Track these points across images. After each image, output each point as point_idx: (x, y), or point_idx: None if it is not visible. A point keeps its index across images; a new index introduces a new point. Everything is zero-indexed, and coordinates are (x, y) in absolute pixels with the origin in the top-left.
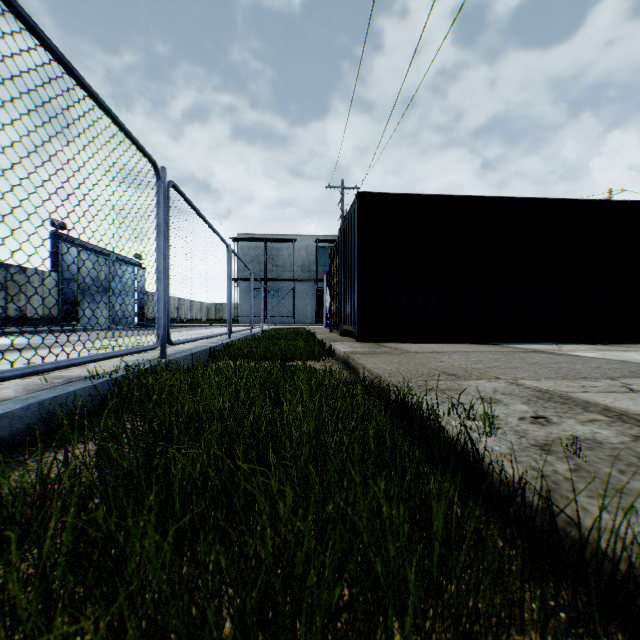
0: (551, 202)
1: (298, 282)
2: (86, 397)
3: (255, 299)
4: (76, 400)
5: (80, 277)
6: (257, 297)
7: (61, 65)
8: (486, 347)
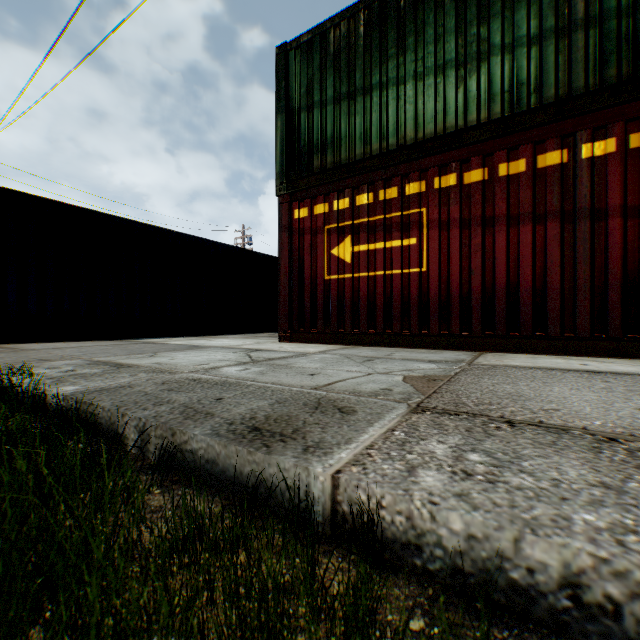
0: (175, 234)
1: None
2: None
3: None
4: None
5: None
6: None
7: None
8: (113, 342)
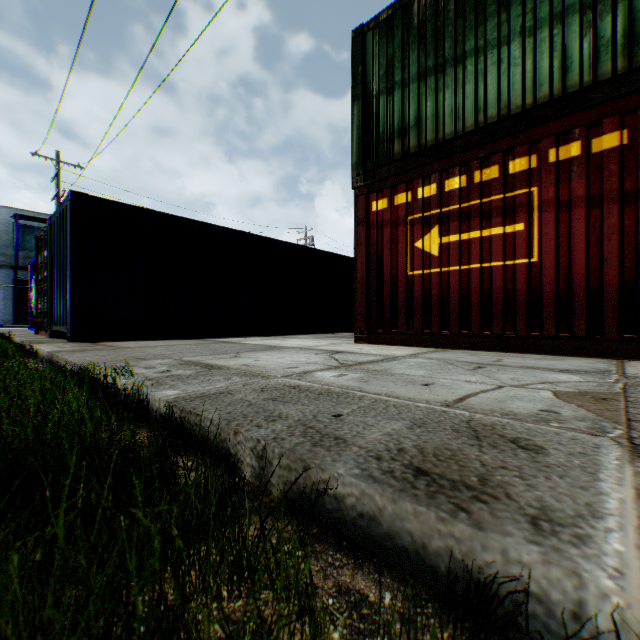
0: (248, 235)
1: None
2: None
3: None
4: None
5: None
6: None
7: None
8: (194, 341)
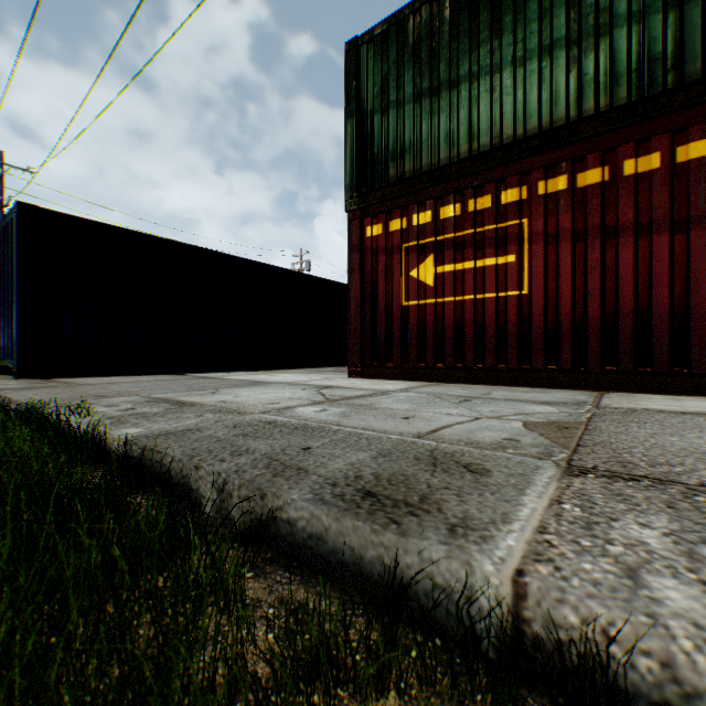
0: (233, 258)
1: None
2: None
3: None
4: None
5: None
6: None
7: None
8: (169, 377)
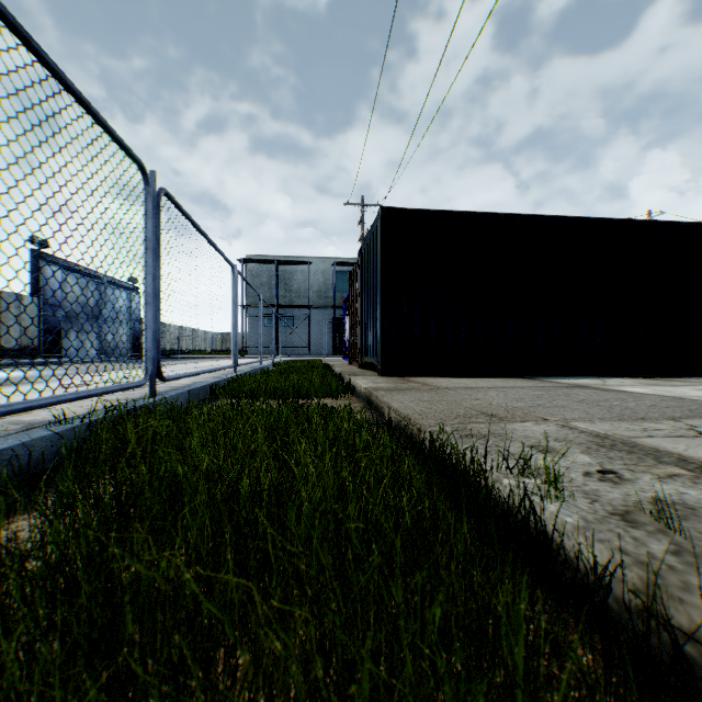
0: (592, 222)
1: (314, 309)
2: (48, 448)
3: (266, 328)
4: (34, 452)
5: (65, 302)
6: (268, 326)
7: (15, 34)
8: (524, 382)
